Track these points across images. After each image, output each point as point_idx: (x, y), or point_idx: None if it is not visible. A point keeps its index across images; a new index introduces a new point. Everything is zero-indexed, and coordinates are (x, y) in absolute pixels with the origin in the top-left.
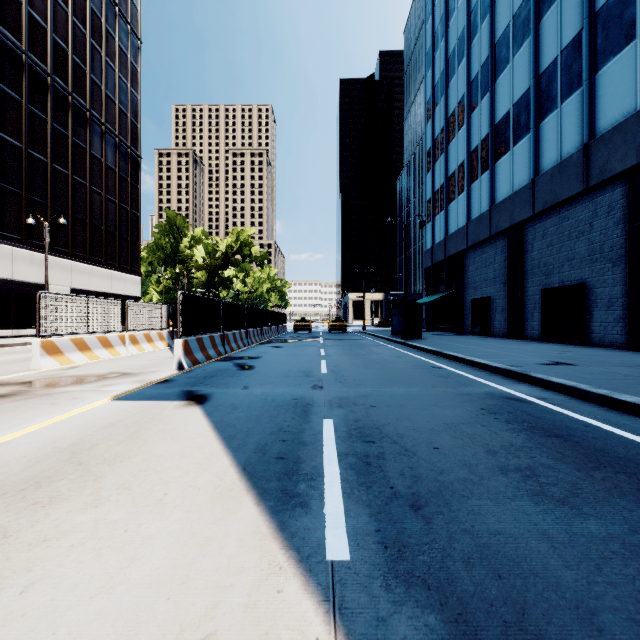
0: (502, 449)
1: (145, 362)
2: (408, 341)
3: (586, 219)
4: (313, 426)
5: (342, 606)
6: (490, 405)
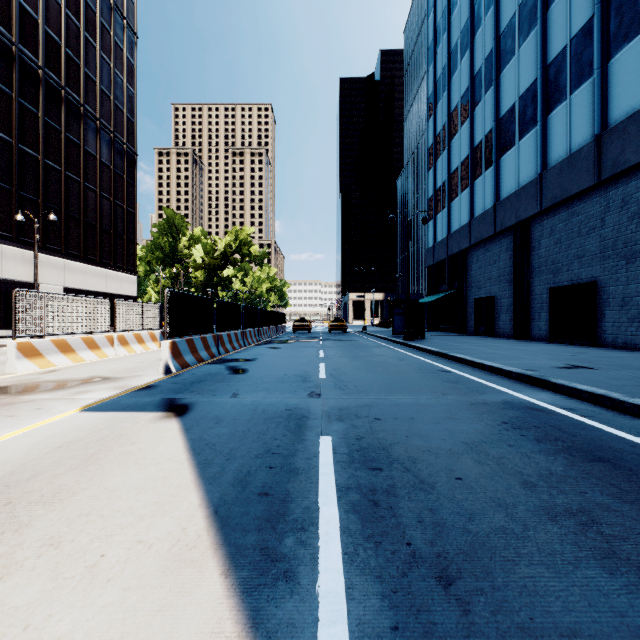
0: (541, 480)
1: (132, 365)
2: (411, 342)
3: (597, 214)
4: (308, 446)
5: None
6: (512, 417)
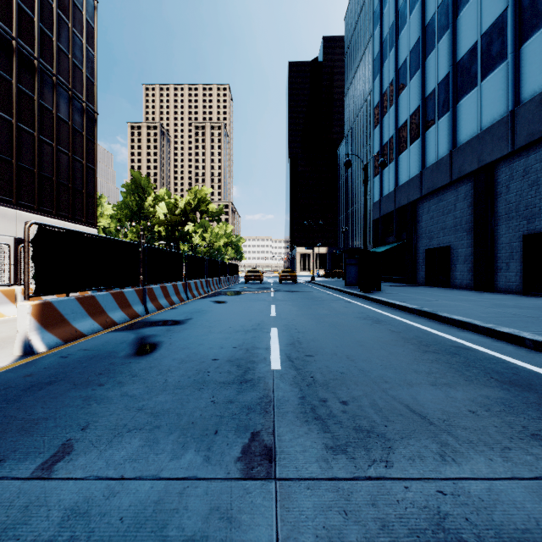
0: None
1: (5, 333)
2: (370, 294)
3: None
4: None
5: None
6: None
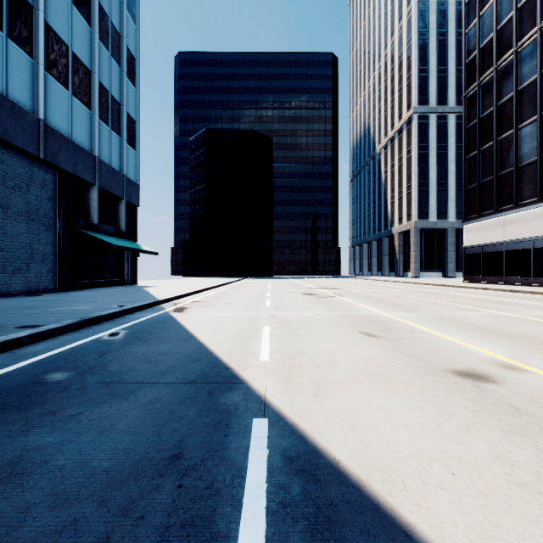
0: None
1: None
2: None
3: None
4: None
5: (261, 403)
6: None
